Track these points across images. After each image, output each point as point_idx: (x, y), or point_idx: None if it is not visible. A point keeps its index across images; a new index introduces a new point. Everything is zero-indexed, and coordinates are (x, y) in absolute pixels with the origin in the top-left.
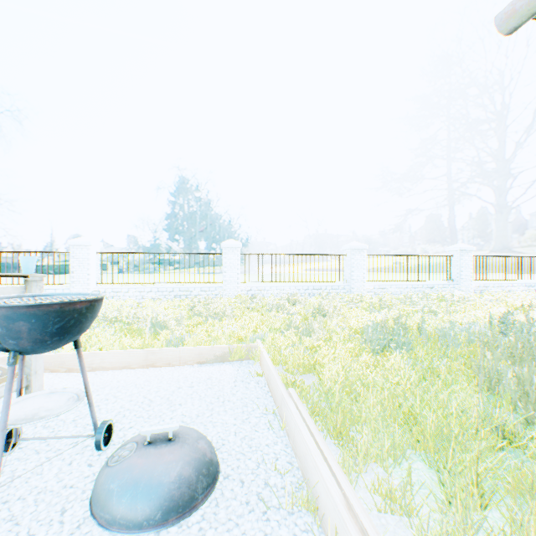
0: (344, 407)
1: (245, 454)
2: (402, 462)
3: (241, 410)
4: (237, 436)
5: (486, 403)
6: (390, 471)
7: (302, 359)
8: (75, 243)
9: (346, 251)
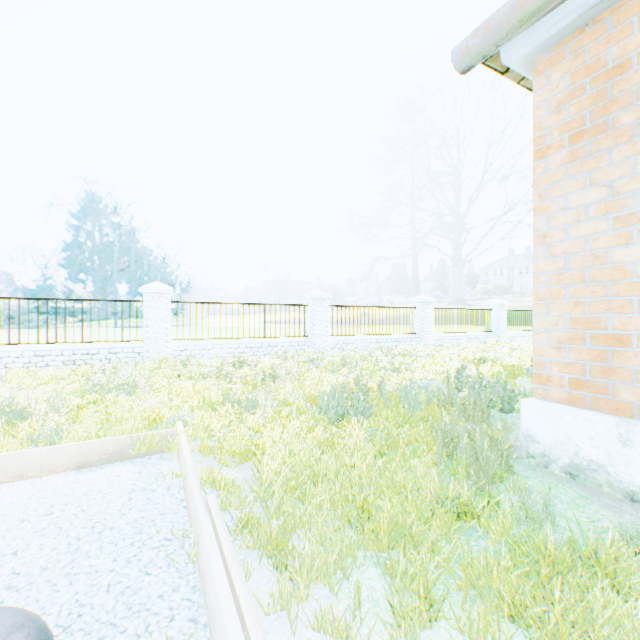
0: (287, 506)
1: (118, 625)
2: (352, 573)
3: (130, 542)
4: (111, 593)
5: (442, 471)
6: (336, 592)
7: (242, 442)
8: None
9: (307, 301)
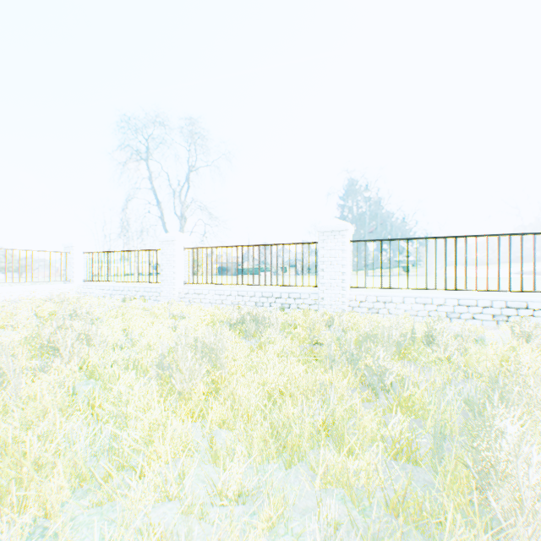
0: None
1: None
2: None
3: None
4: None
5: None
6: None
7: None
8: (163, 238)
9: None
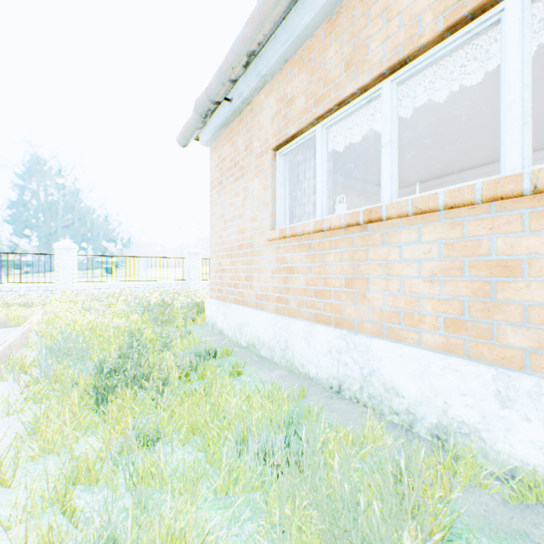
0: None
1: None
2: None
3: None
4: None
5: None
6: None
7: None
8: None
9: (186, 255)
